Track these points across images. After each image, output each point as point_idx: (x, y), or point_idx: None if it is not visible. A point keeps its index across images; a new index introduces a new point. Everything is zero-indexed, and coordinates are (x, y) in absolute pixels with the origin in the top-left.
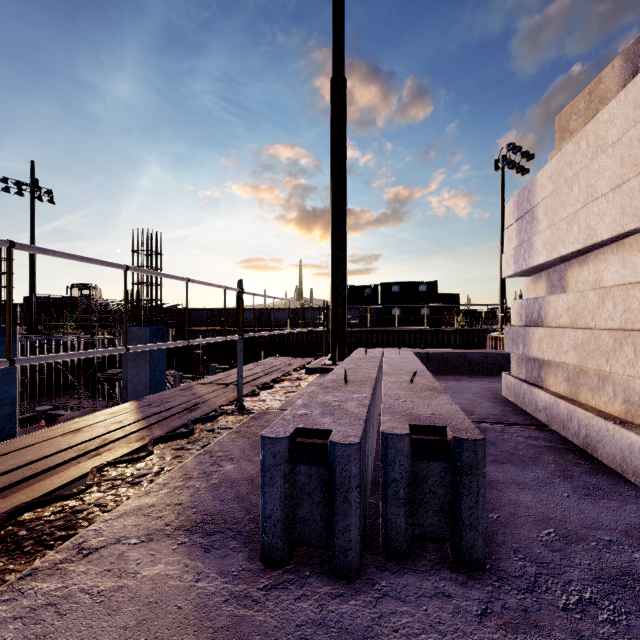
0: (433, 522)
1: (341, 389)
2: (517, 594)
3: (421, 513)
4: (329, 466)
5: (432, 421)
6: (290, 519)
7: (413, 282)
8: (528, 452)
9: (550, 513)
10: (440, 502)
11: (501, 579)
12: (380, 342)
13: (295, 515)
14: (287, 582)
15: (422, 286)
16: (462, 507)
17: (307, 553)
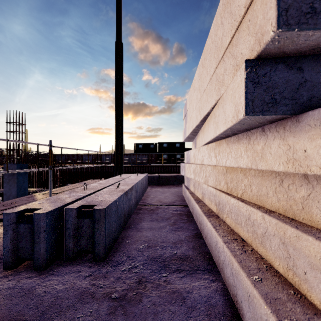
0: (85, 244)
1: (78, 192)
2: (109, 268)
3: (81, 241)
4: (33, 223)
5: (95, 203)
6: (16, 248)
7: (173, 142)
8: (168, 216)
9: (153, 238)
10: (88, 235)
11: (108, 263)
12: (157, 171)
13: (19, 246)
14: (9, 275)
15: (177, 144)
16: (95, 236)
17: (29, 263)
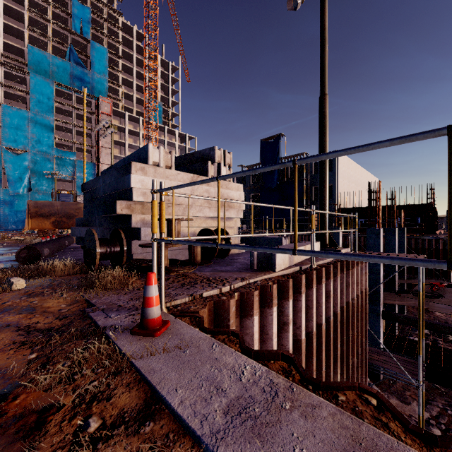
0: None
1: None
2: None
3: None
4: None
5: None
6: None
7: None
8: None
9: None
10: None
11: None
12: None
13: None
14: None
15: None
16: None
17: None
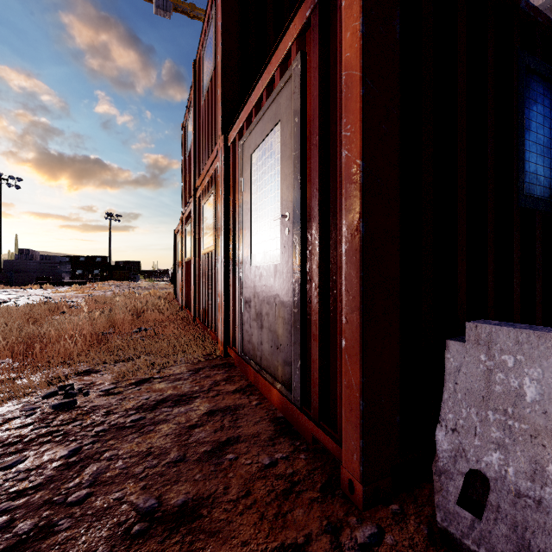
0: None
1: None
2: None
3: None
4: None
5: None
6: None
7: (93, 256)
8: None
9: None
10: None
11: None
12: None
13: None
14: None
15: (99, 258)
16: None
17: None
